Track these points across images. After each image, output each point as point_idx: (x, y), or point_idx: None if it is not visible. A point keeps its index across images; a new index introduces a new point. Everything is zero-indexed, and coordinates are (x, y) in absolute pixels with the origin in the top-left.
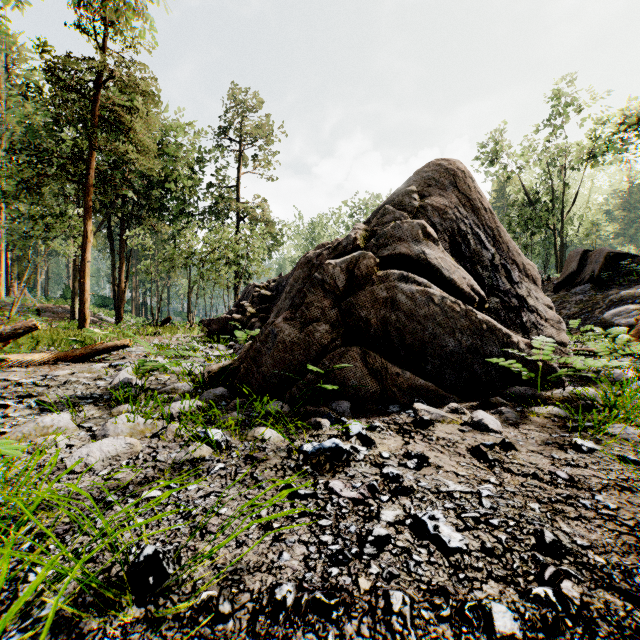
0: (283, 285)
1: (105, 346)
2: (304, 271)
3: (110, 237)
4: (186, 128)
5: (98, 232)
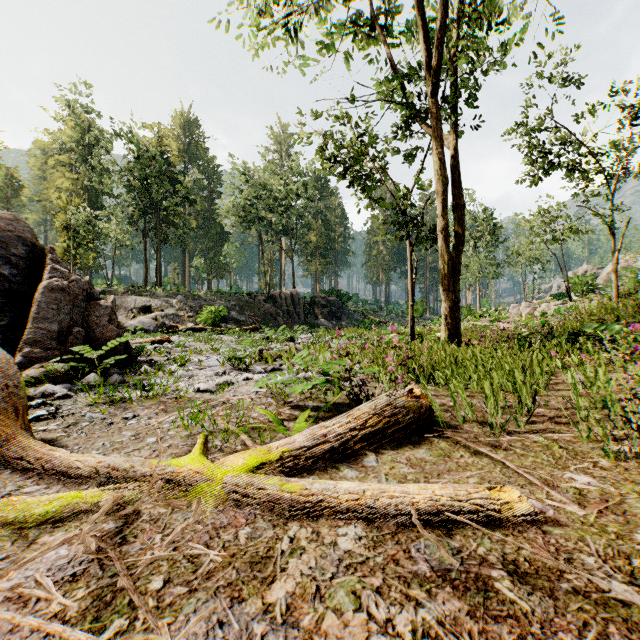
0: None
1: None
2: (64, 296)
3: None
4: None
5: None
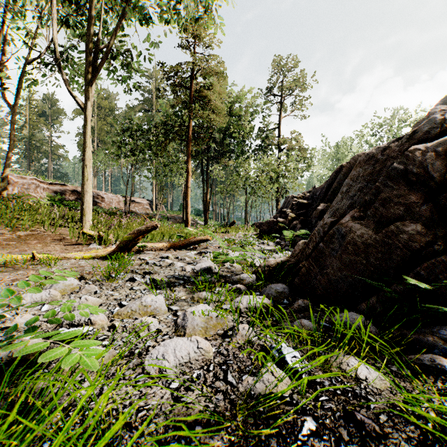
0: (317, 194)
1: (196, 239)
2: (364, 169)
3: (201, 173)
4: (244, 94)
5: (196, 171)
